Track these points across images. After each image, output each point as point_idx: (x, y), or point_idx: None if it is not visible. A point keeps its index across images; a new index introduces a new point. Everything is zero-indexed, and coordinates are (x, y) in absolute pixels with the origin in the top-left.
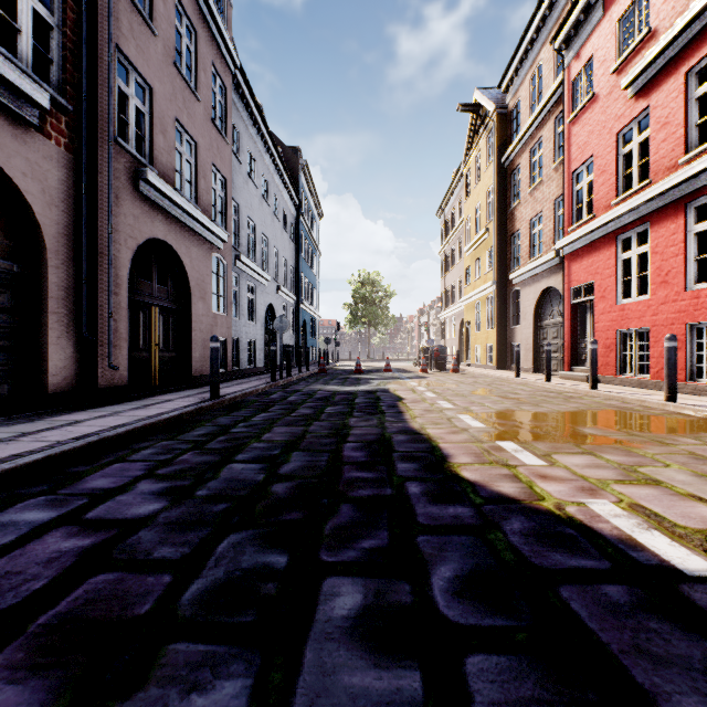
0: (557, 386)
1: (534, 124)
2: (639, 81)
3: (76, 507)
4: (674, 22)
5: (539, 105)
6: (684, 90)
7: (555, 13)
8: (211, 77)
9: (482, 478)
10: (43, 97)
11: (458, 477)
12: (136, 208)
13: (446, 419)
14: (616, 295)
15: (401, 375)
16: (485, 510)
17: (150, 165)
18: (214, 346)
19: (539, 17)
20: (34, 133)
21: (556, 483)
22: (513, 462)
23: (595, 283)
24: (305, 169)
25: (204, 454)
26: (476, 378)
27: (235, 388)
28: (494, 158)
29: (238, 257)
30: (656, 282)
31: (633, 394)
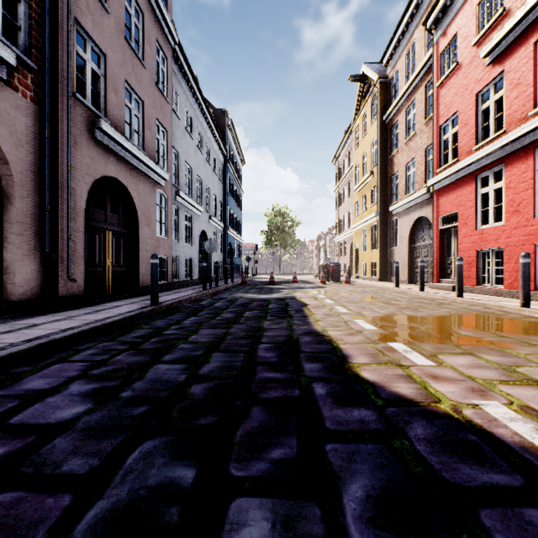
0: (429, 294)
1: (409, 89)
2: (495, 51)
3: (5, 410)
4: (524, 2)
5: (413, 74)
6: (533, 56)
7: (425, 2)
8: (155, 50)
9: (380, 379)
10: (10, 56)
11: (359, 378)
12: (92, 151)
13: (344, 322)
14: (476, 222)
15: (305, 285)
16: (387, 414)
17: (104, 117)
18: (154, 262)
19: (413, 5)
20: (3, 86)
21: (447, 383)
22: (405, 362)
23: (459, 213)
24: (231, 126)
25: (137, 355)
26: (364, 288)
27: (173, 296)
28: (377, 117)
29: (177, 193)
30: (510, 211)
31: (492, 301)
